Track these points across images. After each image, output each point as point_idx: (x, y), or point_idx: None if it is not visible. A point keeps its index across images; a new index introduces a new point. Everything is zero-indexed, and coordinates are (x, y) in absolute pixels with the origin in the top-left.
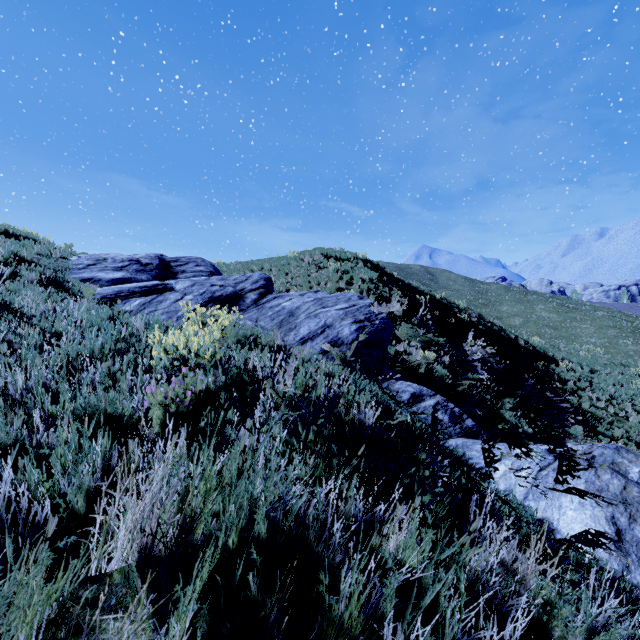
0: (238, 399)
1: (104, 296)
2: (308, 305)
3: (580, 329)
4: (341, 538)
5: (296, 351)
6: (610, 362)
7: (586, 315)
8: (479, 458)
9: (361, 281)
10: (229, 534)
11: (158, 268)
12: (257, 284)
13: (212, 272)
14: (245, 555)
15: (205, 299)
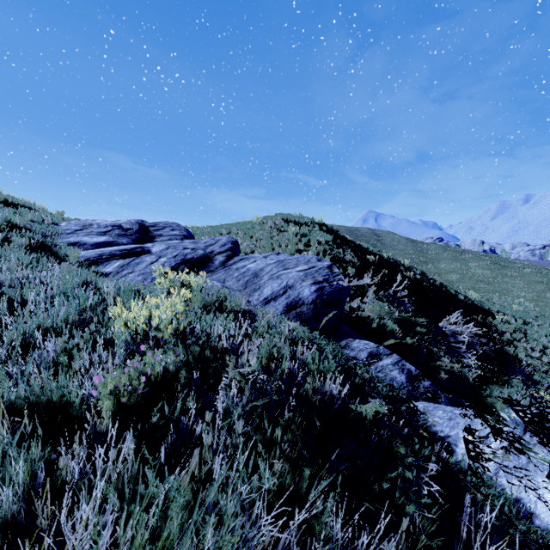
0: (200, 377)
1: (87, 259)
2: (271, 267)
3: (511, 284)
4: None
5: (260, 314)
6: (540, 314)
7: (516, 272)
8: (442, 425)
9: (318, 243)
10: None
11: (138, 232)
12: (225, 247)
13: (185, 236)
14: None
15: (178, 261)
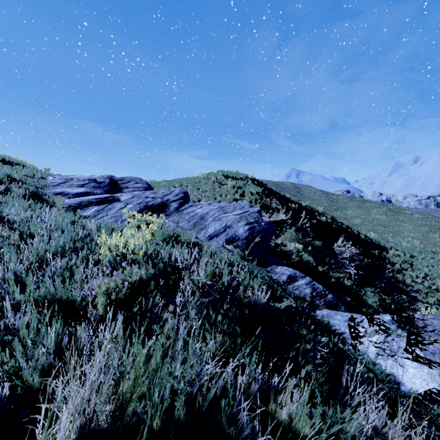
0: (163, 286)
1: (70, 205)
2: (214, 211)
3: (402, 227)
4: (247, 417)
5: (206, 246)
6: (424, 250)
7: (406, 217)
8: (340, 325)
9: (250, 194)
10: (154, 417)
11: (109, 185)
12: (178, 196)
13: (146, 188)
14: (167, 434)
15: (141, 207)
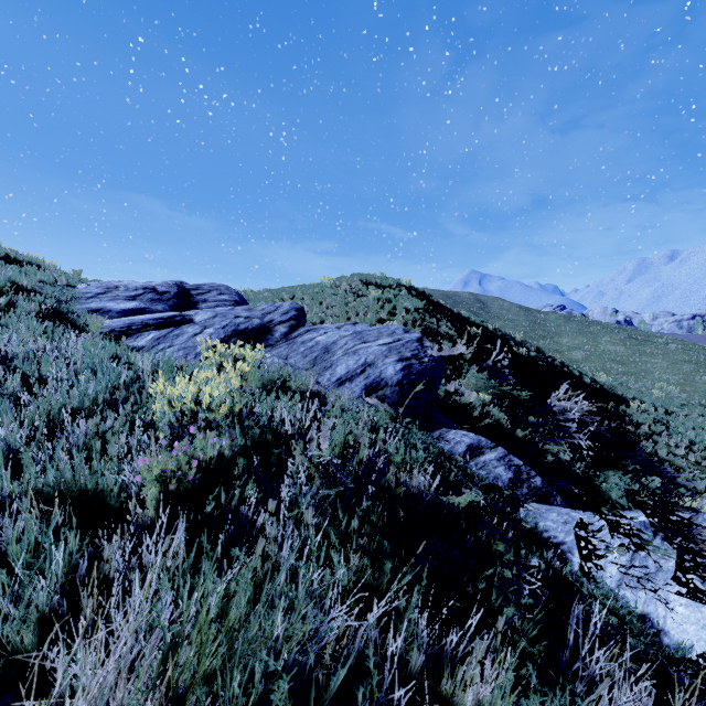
0: (260, 465)
1: (113, 329)
2: (346, 340)
3: (651, 364)
4: None
5: (332, 397)
6: (687, 402)
7: (657, 348)
8: (556, 530)
9: (405, 311)
10: None
11: (176, 297)
12: (287, 315)
13: (237, 301)
14: None
15: (228, 333)
